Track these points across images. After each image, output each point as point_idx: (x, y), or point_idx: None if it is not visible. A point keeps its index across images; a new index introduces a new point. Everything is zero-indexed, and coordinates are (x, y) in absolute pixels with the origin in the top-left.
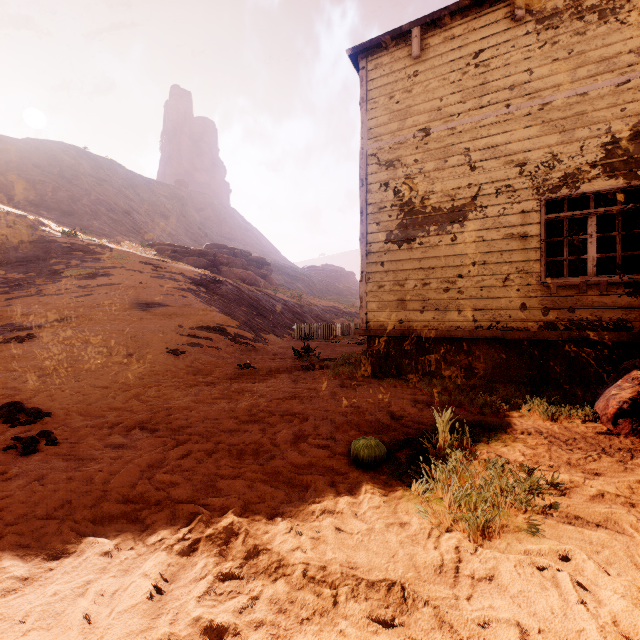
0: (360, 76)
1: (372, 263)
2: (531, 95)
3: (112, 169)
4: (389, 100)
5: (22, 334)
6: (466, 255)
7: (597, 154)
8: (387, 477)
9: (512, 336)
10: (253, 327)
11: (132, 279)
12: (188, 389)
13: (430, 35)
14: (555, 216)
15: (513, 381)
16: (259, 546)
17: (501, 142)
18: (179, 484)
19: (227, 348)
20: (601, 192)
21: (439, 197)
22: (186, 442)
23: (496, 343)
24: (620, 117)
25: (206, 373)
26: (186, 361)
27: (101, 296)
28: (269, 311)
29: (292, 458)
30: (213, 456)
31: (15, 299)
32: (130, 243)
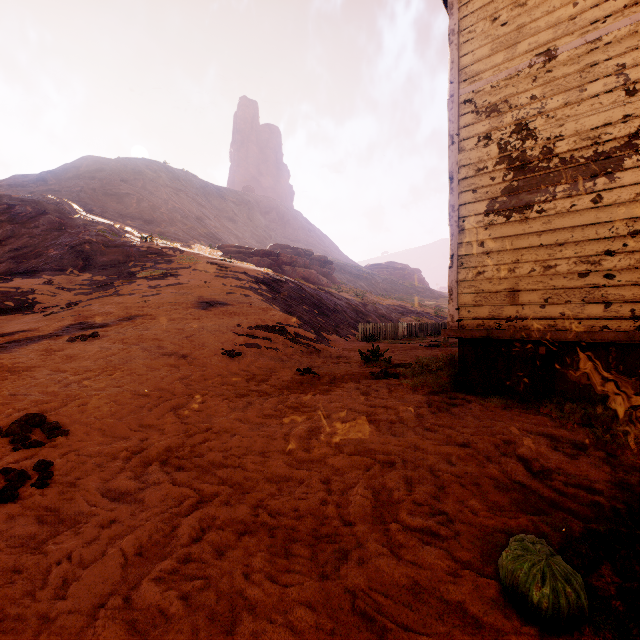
0: (449, 3)
1: (466, 243)
2: None
3: (187, 180)
4: (491, 24)
5: (89, 332)
6: (619, 221)
7: None
8: None
9: None
10: (315, 327)
11: (198, 279)
12: (236, 400)
13: None
14: None
15: None
16: None
17: None
18: (171, 618)
19: (286, 349)
20: None
21: (571, 143)
22: (212, 498)
23: None
24: None
25: (261, 379)
26: (241, 364)
27: (167, 295)
28: (331, 310)
29: (379, 565)
30: (244, 541)
31: (95, 299)
32: (199, 246)
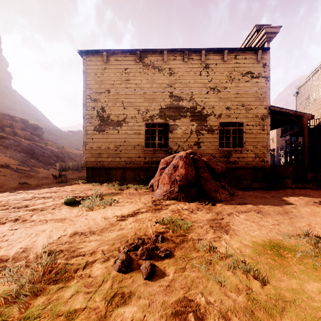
0: (83, 62)
1: (88, 138)
2: (141, 88)
3: None
4: (95, 75)
5: None
6: (122, 138)
7: (158, 111)
8: (74, 206)
9: (136, 166)
10: (29, 164)
11: None
12: None
13: (110, 56)
14: (147, 128)
15: (137, 181)
16: (27, 219)
17: (133, 101)
18: None
19: (11, 175)
20: (159, 123)
21: (113, 116)
22: None
23: (132, 169)
24: (163, 102)
25: None
26: None
27: None
28: (41, 156)
29: (42, 206)
30: (8, 209)
31: None
32: None
